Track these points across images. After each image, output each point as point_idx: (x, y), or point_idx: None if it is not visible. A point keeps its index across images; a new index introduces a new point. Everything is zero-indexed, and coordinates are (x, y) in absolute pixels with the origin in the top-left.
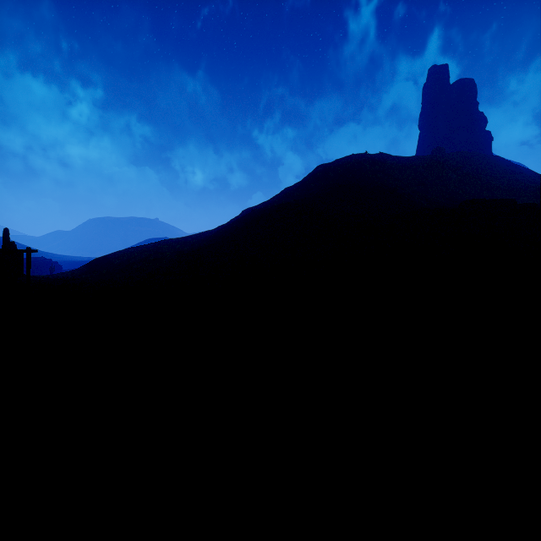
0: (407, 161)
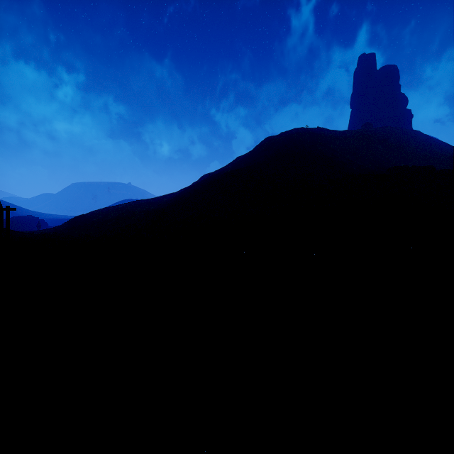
0: (341, 134)
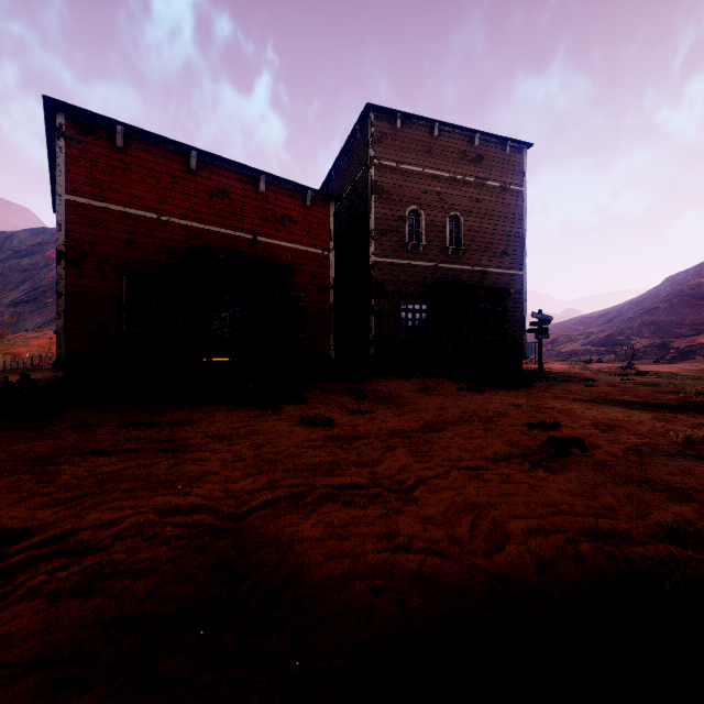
0: None
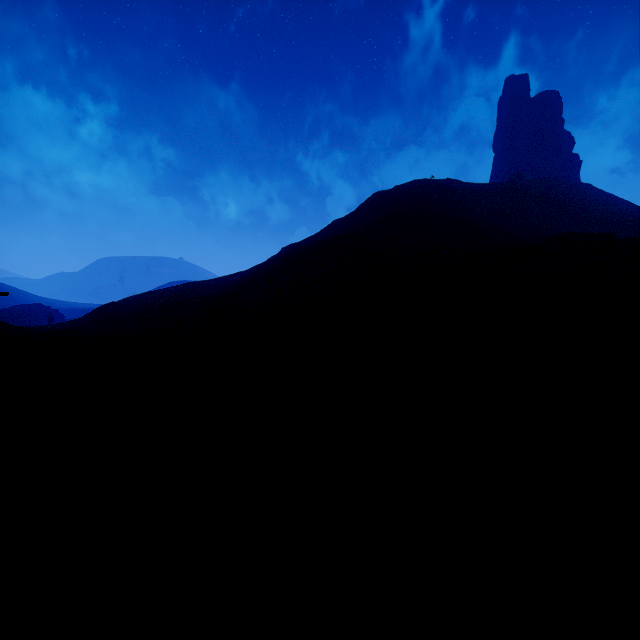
0: (481, 188)
